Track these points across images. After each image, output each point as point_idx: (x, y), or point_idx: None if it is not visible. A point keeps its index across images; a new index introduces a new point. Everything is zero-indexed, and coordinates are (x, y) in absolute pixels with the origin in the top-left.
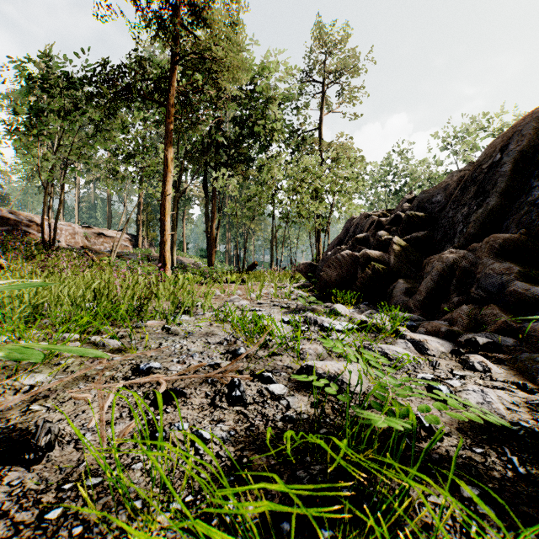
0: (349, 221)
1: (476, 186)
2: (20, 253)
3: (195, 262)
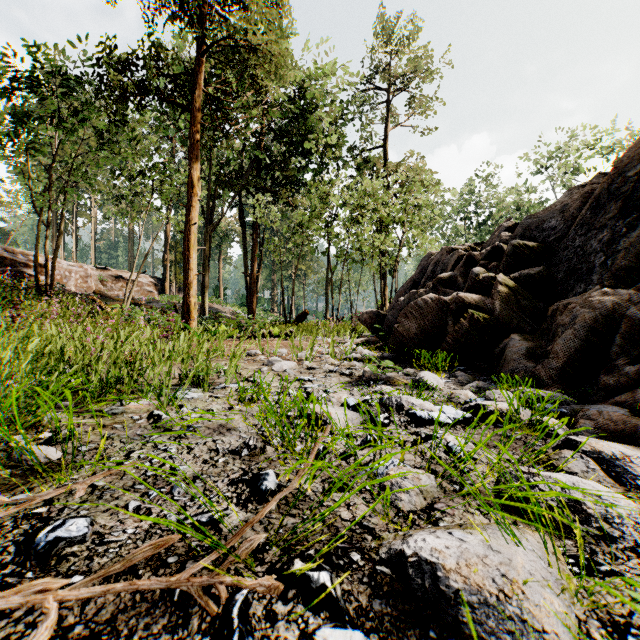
0: (425, 258)
1: (619, 201)
2: (0, 298)
3: (233, 311)
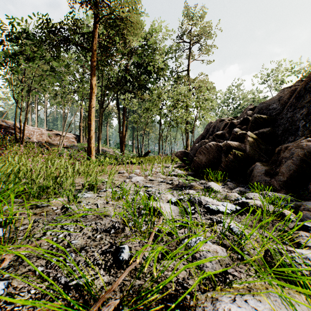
0: (208, 124)
1: None
2: None
3: (113, 151)
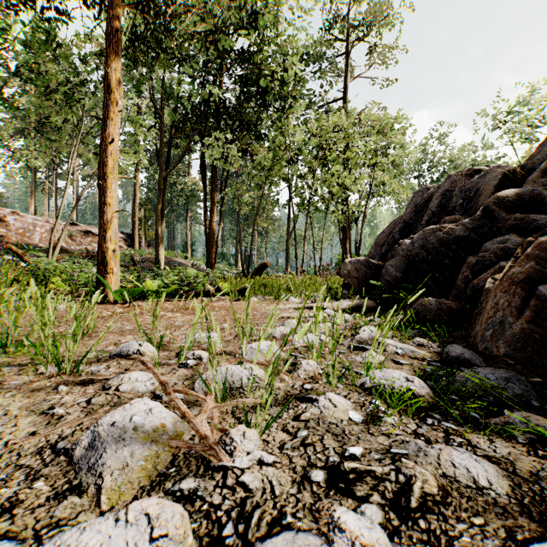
0: (418, 193)
1: None
2: None
3: (197, 264)
